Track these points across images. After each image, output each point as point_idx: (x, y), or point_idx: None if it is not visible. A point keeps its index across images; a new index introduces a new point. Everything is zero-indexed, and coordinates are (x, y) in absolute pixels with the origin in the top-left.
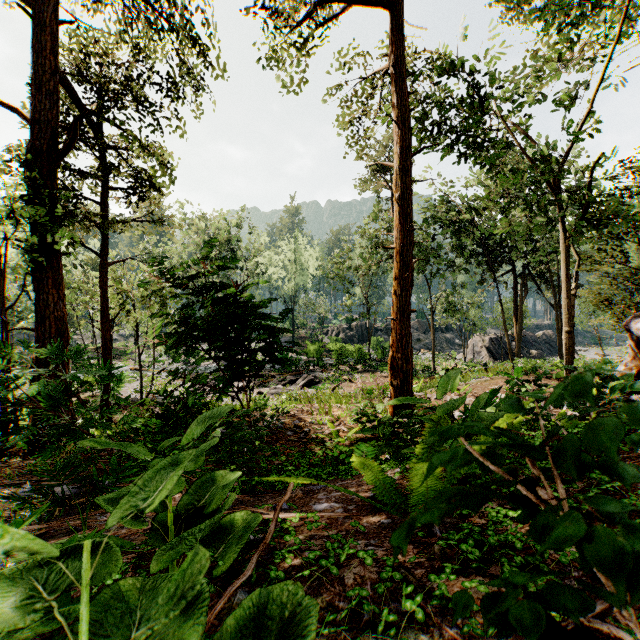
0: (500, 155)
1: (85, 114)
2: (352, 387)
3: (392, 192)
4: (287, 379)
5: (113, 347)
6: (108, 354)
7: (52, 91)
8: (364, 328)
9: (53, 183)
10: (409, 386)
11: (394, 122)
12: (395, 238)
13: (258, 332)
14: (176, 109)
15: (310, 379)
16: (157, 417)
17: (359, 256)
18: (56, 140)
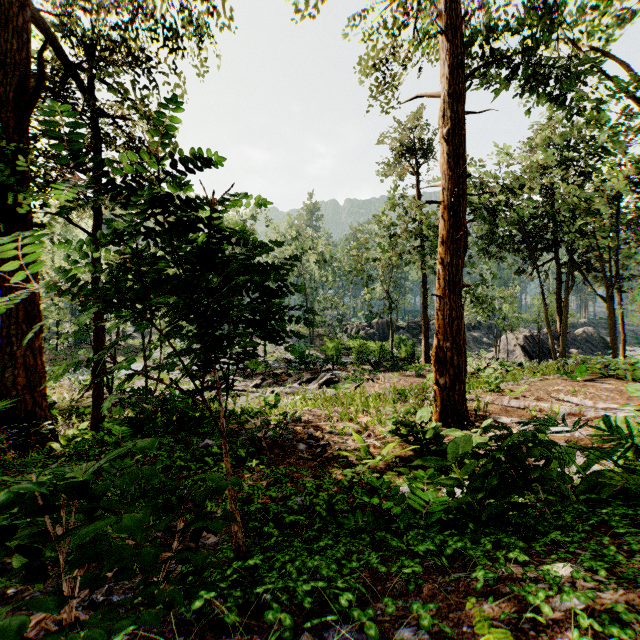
0: (589, 71)
1: (70, 69)
2: (375, 387)
3: (417, 177)
4: (304, 378)
5: (130, 344)
6: (100, 346)
7: (21, 29)
8: (385, 326)
9: (23, 139)
10: (461, 386)
11: (441, 32)
12: (442, 189)
13: (248, 296)
14: (173, 61)
15: (329, 378)
16: (128, 422)
17: (381, 246)
18: (26, 88)
